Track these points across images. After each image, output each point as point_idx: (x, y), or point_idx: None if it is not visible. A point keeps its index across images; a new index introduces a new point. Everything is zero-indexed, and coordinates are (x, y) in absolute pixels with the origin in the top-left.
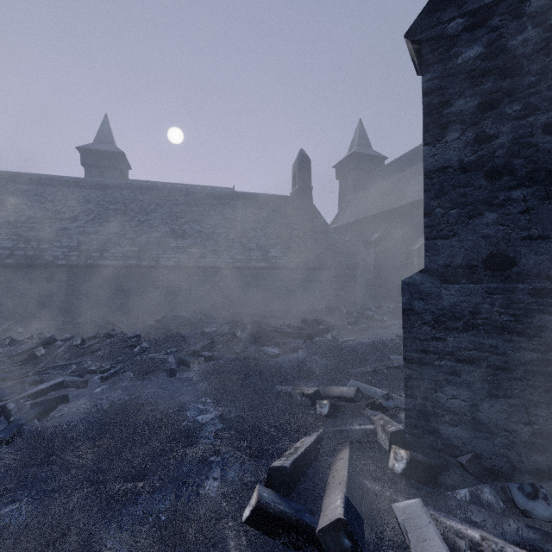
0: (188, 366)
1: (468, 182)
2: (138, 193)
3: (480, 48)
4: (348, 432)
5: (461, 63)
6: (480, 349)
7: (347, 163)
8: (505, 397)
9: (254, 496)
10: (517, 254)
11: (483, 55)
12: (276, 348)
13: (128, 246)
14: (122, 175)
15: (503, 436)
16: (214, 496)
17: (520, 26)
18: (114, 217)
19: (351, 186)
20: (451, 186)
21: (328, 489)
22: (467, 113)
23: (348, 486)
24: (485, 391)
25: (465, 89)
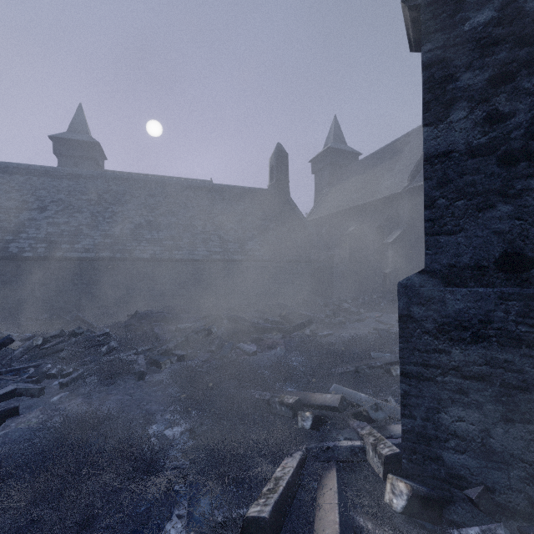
0: (159, 366)
1: (478, 168)
2: (112, 184)
3: (492, 12)
4: (334, 450)
5: (468, 30)
6: (493, 365)
7: (322, 158)
8: (523, 422)
9: None
10: None
11: (495, 20)
12: (253, 344)
13: (101, 237)
14: (97, 165)
15: (520, 468)
16: None
17: None
18: (86, 208)
19: (326, 181)
20: (457, 173)
21: None
22: (476, 88)
23: None
24: (498, 413)
25: (473, 60)
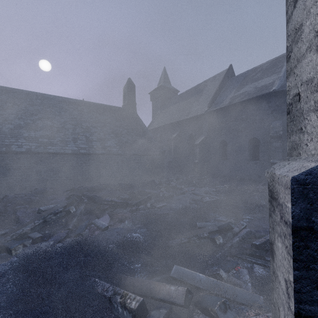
0: (9, 253)
1: None
2: None
3: None
4: None
5: None
6: None
7: (157, 91)
8: None
9: None
10: None
11: None
12: (106, 219)
13: None
14: None
15: None
16: None
17: None
18: None
19: (159, 106)
20: None
21: None
22: None
23: None
24: None
25: None
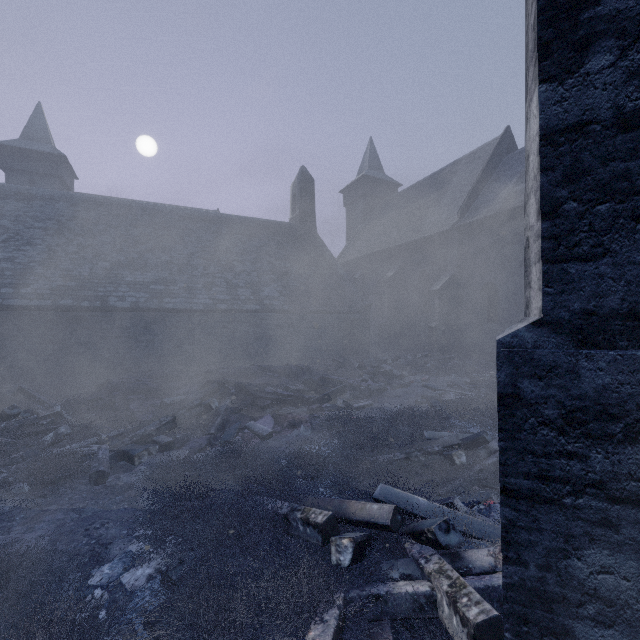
0: (131, 461)
1: (635, 149)
2: (81, 208)
3: None
4: (387, 600)
5: None
6: None
7: (356, 188)
8: None
9: None
10: None
11: None
12: (268, 422)
13: (61, 279)
14: (63, 186)
15: None
16: None
17: None
18: (41, 239)
19: (361, 215)
20: (598, 159)
21: None
22: (632, 14)
23: None
24: None
25: None
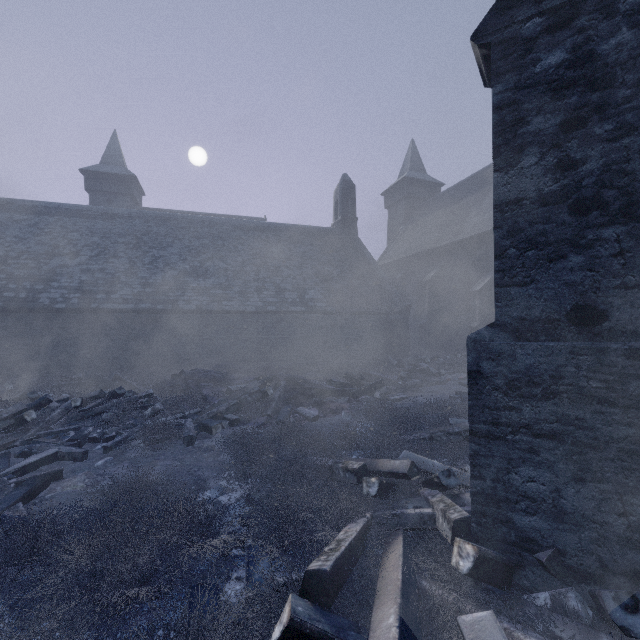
0: (210, 431)
1: (549, 217)
2: (152, 224)
3: (564, 54)
4: (402, 517)
5: (539, 72)
6: (564, 422)
7: (397, 190)
8: (595, 481)
9: (286, 611)
10: (609, 305)
11: (567, 62)
12: (315, 408)
13: (140, 286)
14: (133, 202)
15: (591, 529)
16: (237, 602)
17: (613, 27)
18: (123, 252)
19: (402, 217)
20: (528, 222)
21: (378, 597)
22: (548, 133)
23: (403, 595)
24: (569, 473)
25: (544, 103)
